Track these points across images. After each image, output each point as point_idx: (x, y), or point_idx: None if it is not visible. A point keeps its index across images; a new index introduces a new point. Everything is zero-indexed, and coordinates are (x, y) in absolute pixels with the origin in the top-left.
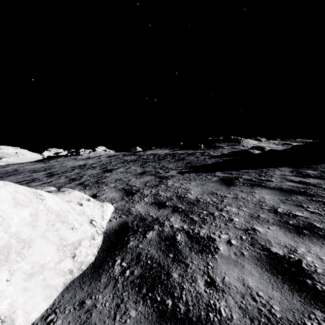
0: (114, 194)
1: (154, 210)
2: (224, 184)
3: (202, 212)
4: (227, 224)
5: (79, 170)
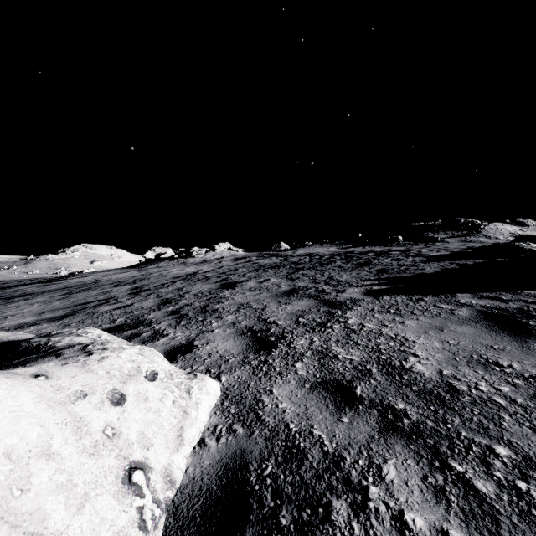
0: (229, 343)
1: (325, 414)
2: (501, 331)
3: (492, 447)
4: None
5: (183, 284)
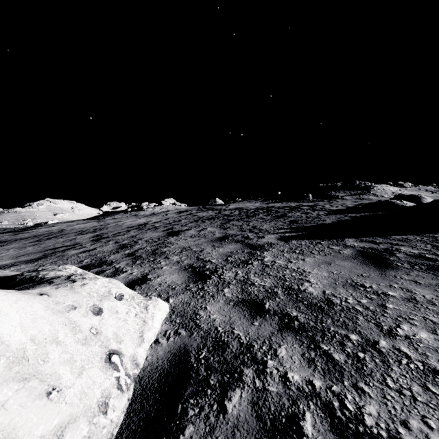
0: (175, 276)
1: (243, 321)
2: (370, 264)
3: (348, 335)
4: (431, 389)
5: (136, 232)
